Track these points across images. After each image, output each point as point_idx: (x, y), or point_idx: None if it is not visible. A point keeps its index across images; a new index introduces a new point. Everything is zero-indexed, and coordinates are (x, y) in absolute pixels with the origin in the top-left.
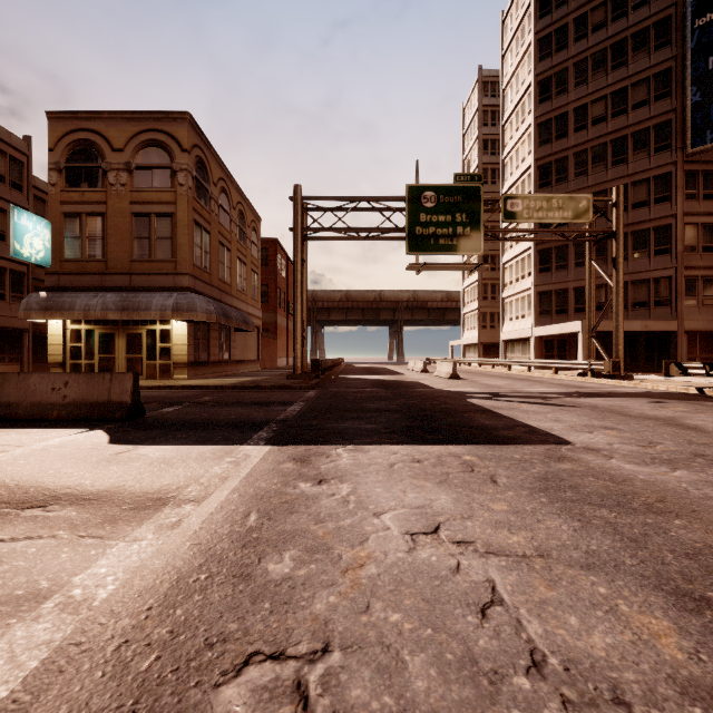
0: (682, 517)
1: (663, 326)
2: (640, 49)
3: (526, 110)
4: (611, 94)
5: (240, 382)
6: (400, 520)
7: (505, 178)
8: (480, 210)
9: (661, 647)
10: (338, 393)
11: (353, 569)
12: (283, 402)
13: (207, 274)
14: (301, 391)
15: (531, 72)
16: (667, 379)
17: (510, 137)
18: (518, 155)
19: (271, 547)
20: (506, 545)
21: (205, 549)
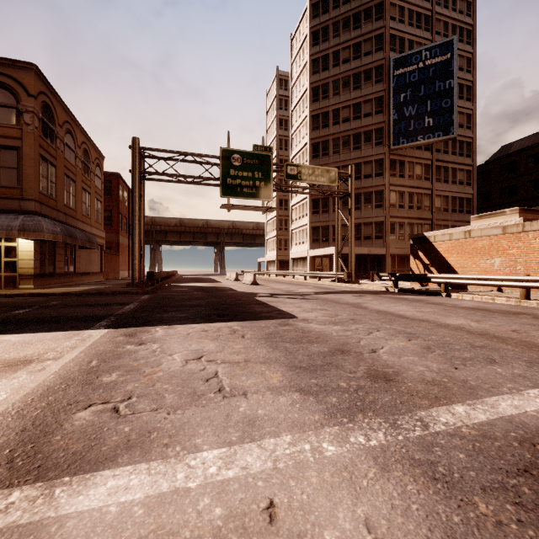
0: (319, 343)
1: (379, 251)
2: (367, 81)
3: (305, 105)
4: (352, 105)
5: (84, 290)
6: (183, 356)
7: (292, 148)
8: (271, 171)
9: (271, 381)
10: (166, 296)
11: (150, 375)
12: (121, 303)
13: (53, 201)
14: (137, 295)
15: (308, 81)
16: (377, 283)
17: (296, 121)
18: (300, 134)
19: (105, 372)
20: (232, 359)
21: (63, 377)
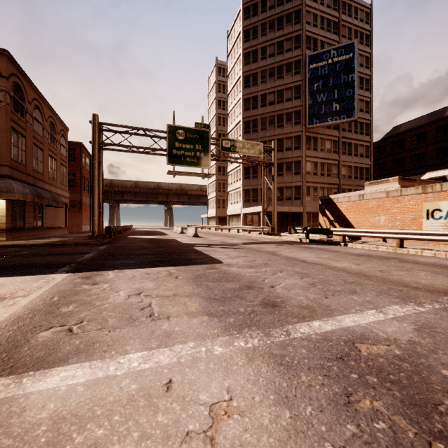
0: (234, 282)
1: (297, 210)
2: (288, 72)
3: (238, 90)
4: (276, 91)
5: (50, 242)
6: (127, 292)
7: (229, 125)
8: (209, 144)
9: (190, 308)
10: (120, 247)
11: (99, 306)
12: (82, 253)
13: (23, 166)
14: (96, 246)
15: (241, 70)
16: (295, 235)
17: (231, 102)
18: (235, 113)
19: (64, 305)
20: (164, 294)
21: (31, 309)
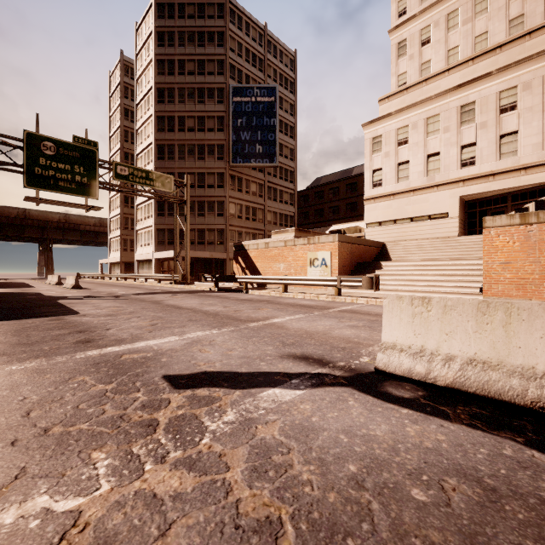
0: (69, 329)
1: (220, 256)
2: (211, 98)
3: (150, 103)
4: (197, 117)
5: None
6: None
7: (138, 144)
8: (96, 167)
9: None
10: None
11: None
12: None
13: None
14: None
15: (153, 79)
16: (211, 284)
17: (141, 116)
18: (146, 131)
19: None
20: None
21: None
